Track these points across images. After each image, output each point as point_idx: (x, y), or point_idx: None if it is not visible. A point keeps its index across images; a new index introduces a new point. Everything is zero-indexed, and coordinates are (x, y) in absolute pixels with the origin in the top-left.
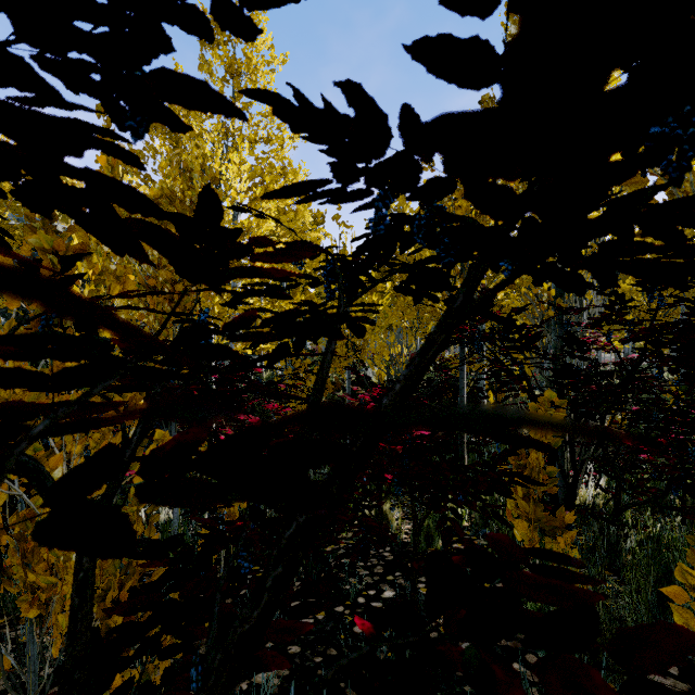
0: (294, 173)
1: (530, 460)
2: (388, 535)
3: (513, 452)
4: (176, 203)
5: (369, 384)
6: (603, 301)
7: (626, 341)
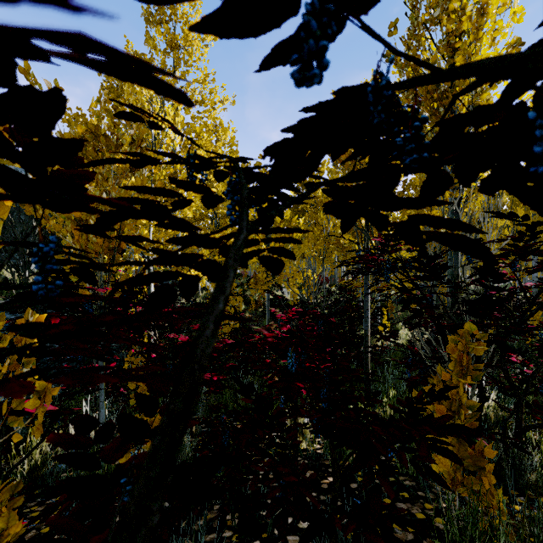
0: (224, 130)
1: (449, 394)
2: (308, 496)
3: (442, 394)
4: (101, 138)
5: (285, 305)
6: (475, 235)
7: (532, 271)
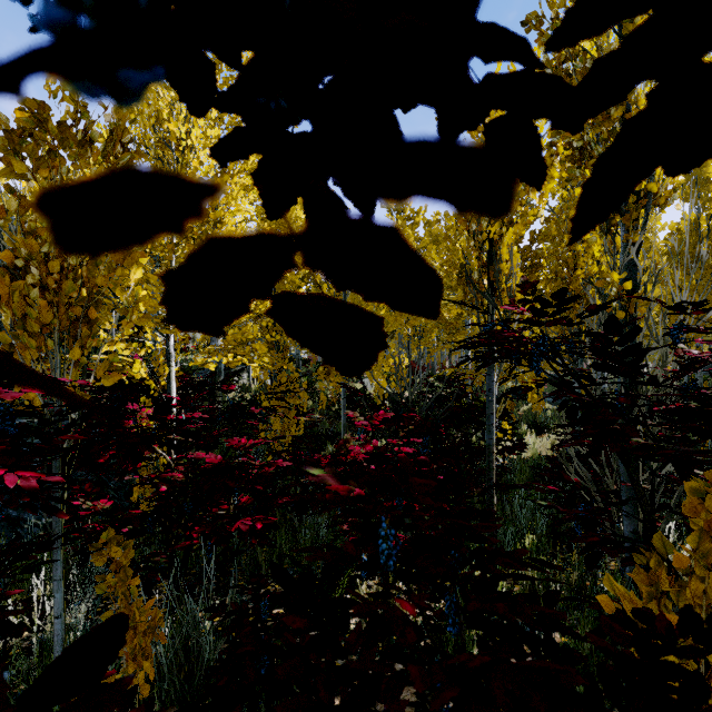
0: None
1: (688, 594)
2: None
3: None
4: (49, 126)
5: (369, 406)
6: None
7: None
